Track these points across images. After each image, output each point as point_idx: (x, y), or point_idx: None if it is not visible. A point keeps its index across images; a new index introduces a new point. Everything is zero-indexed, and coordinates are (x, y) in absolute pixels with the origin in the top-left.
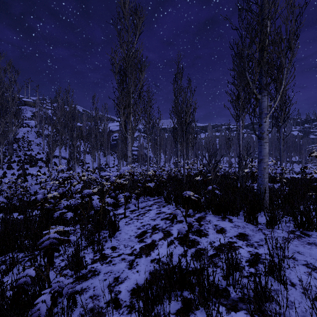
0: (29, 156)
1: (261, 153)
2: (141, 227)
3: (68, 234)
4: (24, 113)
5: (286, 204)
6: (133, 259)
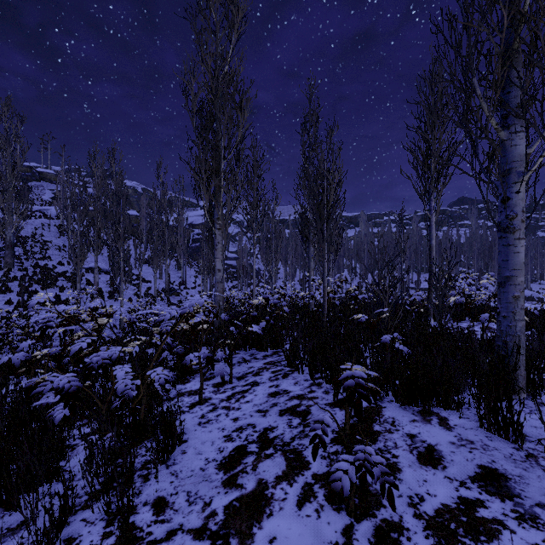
0: (41, 269)
1: (507, 264)
2: (234, 433)
3: (62, 451)
4: (38, 194)
5: None
6: None
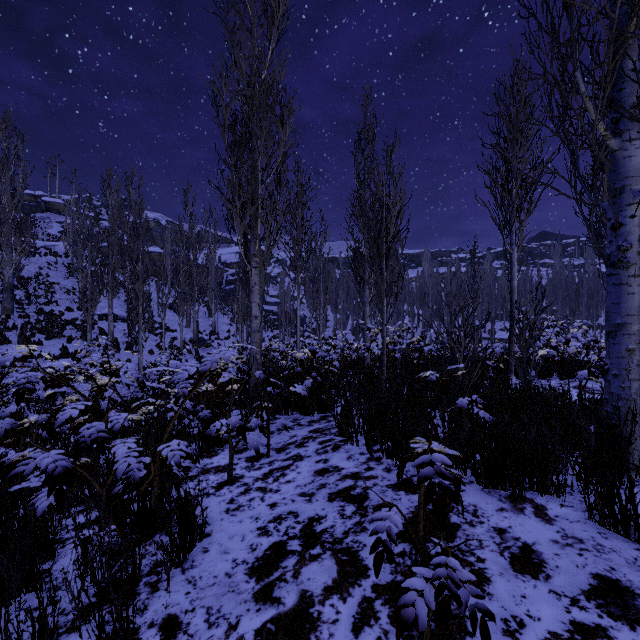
0: (46, 316)
1: (619, 308)
2: (270, 524)
3: (50, 549)
4: (44, 227)
5: None
6: None
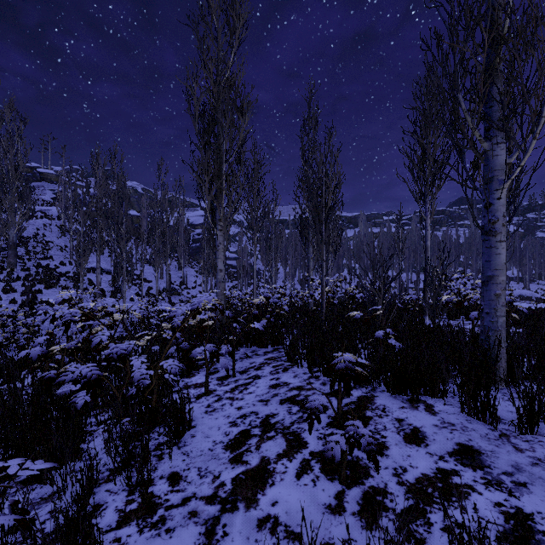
0: (44, 269)
1: (489, 264)
2: (238, 419)
3: (82, 435)
4: (39, 194)
5: (541, 370)
6: (216, 514)
